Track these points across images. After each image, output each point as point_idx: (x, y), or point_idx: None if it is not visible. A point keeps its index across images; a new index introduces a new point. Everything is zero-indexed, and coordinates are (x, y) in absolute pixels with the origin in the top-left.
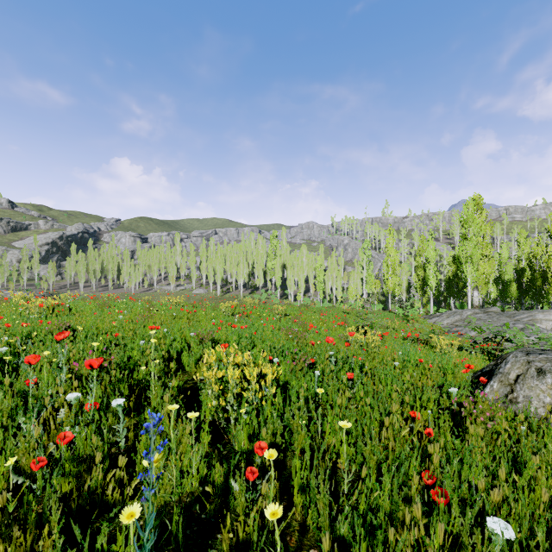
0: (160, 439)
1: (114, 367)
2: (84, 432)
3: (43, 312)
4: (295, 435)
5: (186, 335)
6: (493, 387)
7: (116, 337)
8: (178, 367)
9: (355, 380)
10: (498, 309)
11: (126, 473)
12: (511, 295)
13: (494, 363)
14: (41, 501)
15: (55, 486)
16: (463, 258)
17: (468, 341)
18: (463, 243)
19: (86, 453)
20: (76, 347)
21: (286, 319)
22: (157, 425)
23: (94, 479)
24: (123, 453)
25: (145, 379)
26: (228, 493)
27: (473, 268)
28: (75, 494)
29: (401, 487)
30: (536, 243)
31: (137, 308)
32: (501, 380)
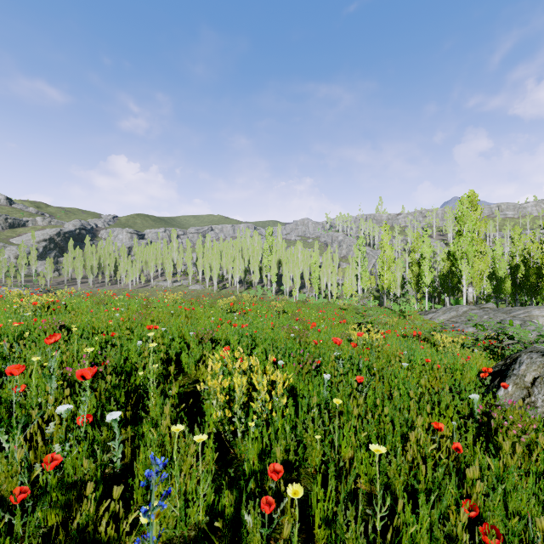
0: (160, 454)
1: (109, 371)
2: (75, 450)
3: (37, 310)
4: (309, 450)
5: (185, 334)
6: (508, 390)
7: (112, 336)
8: (178, 369)
9: (364, 383)
10: (494, 305)
11: (122, 498)
12: (505, 291)
13: (503, 363)
14: (23, 538)
15: (40, 519)
16: (458, 254)
17: (466, 338)
18: (458, 240)
19: (78, 473)
20: (70, 347)
21: (285, 316)
22: (157, 441)
23: (84, 514)
24: (119, 472)
25: (143, 384)
26: (240, 526)
27: (468, 264)
28: (61, 534)
29: (439, 519)
30: (531, 240)
31: (134, 305)
32: (516, 383)
